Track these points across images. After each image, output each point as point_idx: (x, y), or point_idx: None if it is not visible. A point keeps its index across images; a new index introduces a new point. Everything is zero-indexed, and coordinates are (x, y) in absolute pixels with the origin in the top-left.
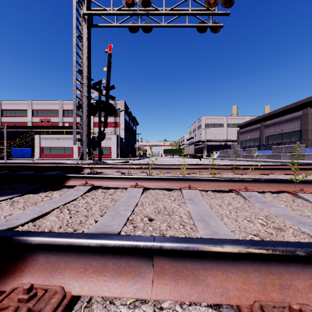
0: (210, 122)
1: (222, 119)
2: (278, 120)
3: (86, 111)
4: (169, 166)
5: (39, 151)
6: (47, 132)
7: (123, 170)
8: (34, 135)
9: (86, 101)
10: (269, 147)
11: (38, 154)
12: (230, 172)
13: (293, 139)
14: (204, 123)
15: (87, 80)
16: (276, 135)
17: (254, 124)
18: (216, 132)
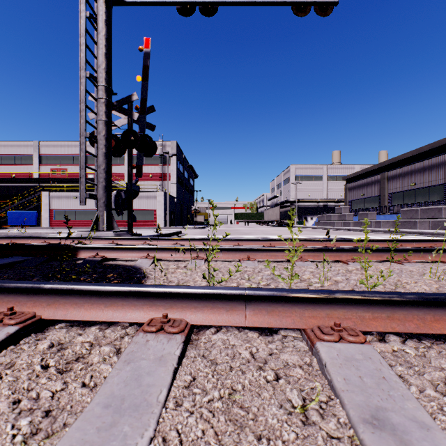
0: (302, 174)
1: (320, 169)
2: (409, 168)
3: (103, 147)
4: (248, 242)
5: (48, 216)
6: (60, 188)
7: (158, 254)
8: (41, 192)
9: (103, 129)
10: (395, 211)
11: (47, 221)
12: (375, 257)
13: (433, 198)
14: (294, 174)
15: (104, 94)
16: (405, 191)
17: (369, 175)
18: (312, 189)
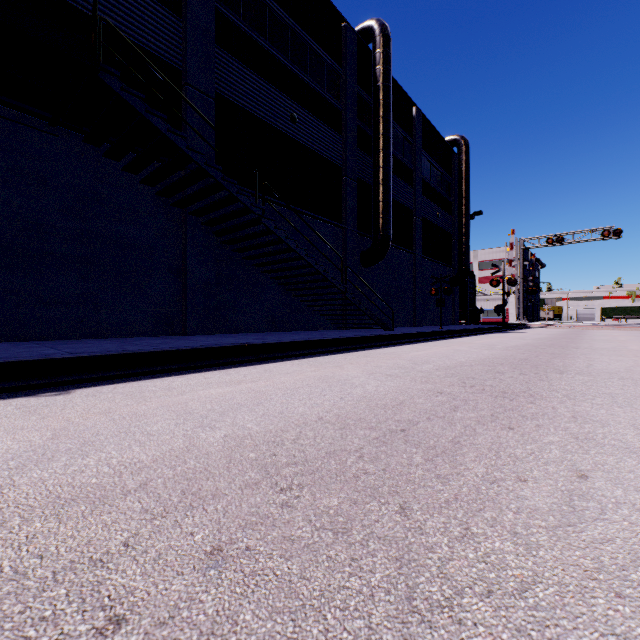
0: None
1: None
2: None
3: (522, 297)
4: None
5: None
6: None
7: None
8: None
9: (522, 291)
10: None
11: None
12: None
13: None
14: None
15: (522, 281)
16: None
17: None
18: None
